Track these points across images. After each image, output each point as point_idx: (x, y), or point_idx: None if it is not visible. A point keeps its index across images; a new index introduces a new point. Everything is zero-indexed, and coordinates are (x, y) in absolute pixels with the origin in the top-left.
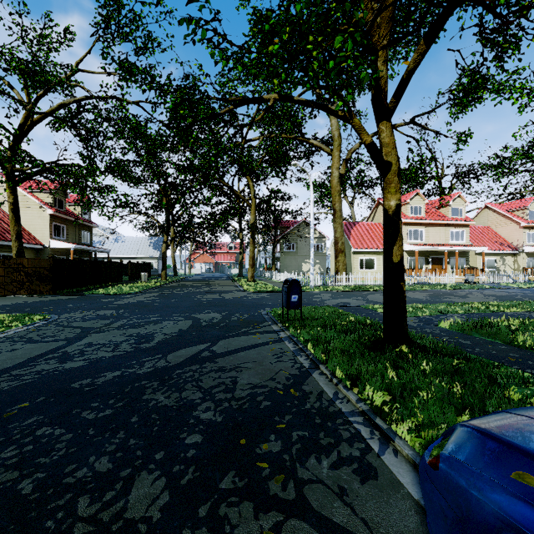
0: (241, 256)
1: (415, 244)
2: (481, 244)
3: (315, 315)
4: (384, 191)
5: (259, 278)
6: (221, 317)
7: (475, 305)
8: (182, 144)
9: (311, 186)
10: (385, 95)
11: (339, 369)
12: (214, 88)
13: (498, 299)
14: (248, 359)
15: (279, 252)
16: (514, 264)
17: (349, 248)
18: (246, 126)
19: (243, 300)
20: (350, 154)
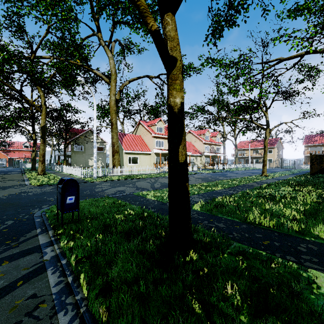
0: (34, 153)
1: (160, 149)
2: (188, 151)
3: (96, 211)
4: (169, 87)
5: (51, 171)
6: None
7: (198, 186)
8: None
9: (94, 101)
10: None
11: None
12: None
13: (203, 181)
14: None
15: (70, 151)
16: (200, 161)
17: (121, 150)
18: None
19: (19, 197)
20: (122, 87)
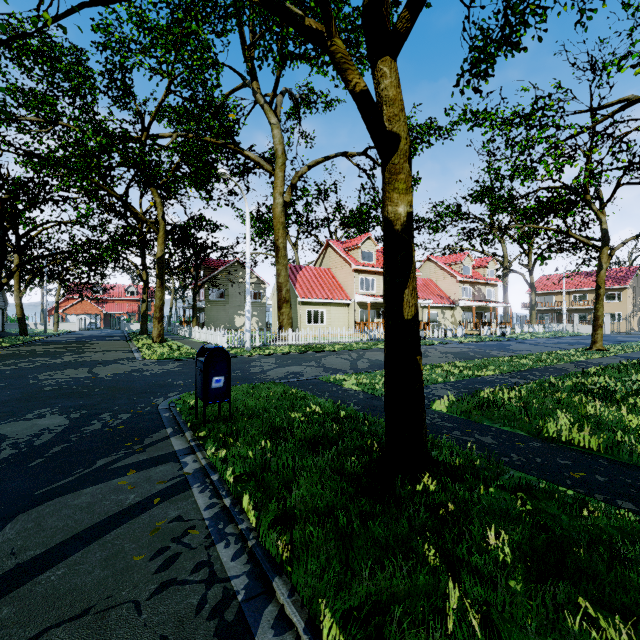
0: (145, 305)
1: (367, 294)
2: (426, 297)
3: (255, 405)
4: (386, 187)
5: (172, 336)
6: (64, 426)
7: (446, 368)
8: (31, 119)
9: (247, 210)
10: (387, 10)
11: (329, 609)
12: (92, 42)
13: (457, 358)
14: (64, 602)
15: (202, 300)
16: (452, 318)
17: (294, 297)
18: (99, 4)
19: (131, 379)
20: (296, 178)
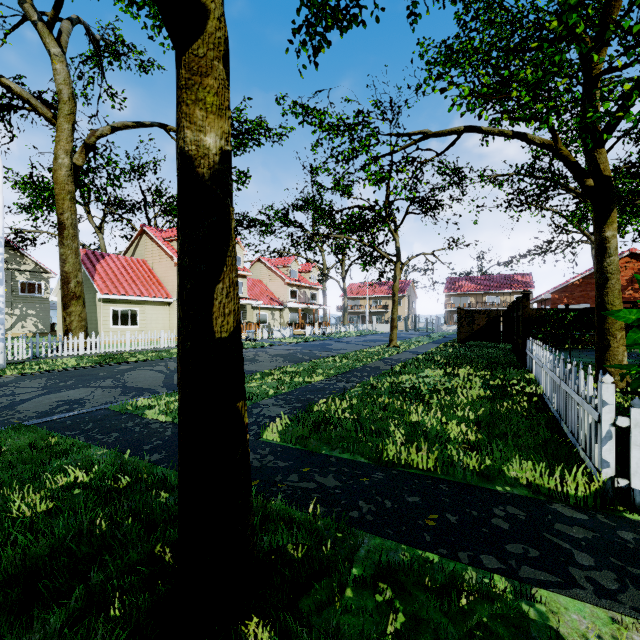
0: None
1: None
2: (257, 298)
3: None
4: (181, 94)
5: None
6: None
7: (277, 376)
8: None
9: None
10: None
11: None
12: None
13: (287, 361)
14: None
15: None
16: (281, 319)
17: (93, 292)
18: None
19: None
20: (93, 138)
